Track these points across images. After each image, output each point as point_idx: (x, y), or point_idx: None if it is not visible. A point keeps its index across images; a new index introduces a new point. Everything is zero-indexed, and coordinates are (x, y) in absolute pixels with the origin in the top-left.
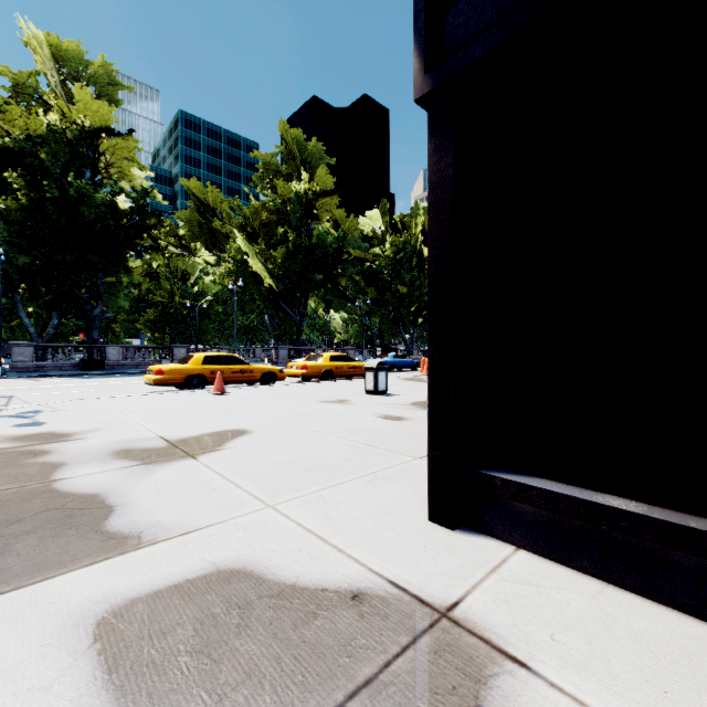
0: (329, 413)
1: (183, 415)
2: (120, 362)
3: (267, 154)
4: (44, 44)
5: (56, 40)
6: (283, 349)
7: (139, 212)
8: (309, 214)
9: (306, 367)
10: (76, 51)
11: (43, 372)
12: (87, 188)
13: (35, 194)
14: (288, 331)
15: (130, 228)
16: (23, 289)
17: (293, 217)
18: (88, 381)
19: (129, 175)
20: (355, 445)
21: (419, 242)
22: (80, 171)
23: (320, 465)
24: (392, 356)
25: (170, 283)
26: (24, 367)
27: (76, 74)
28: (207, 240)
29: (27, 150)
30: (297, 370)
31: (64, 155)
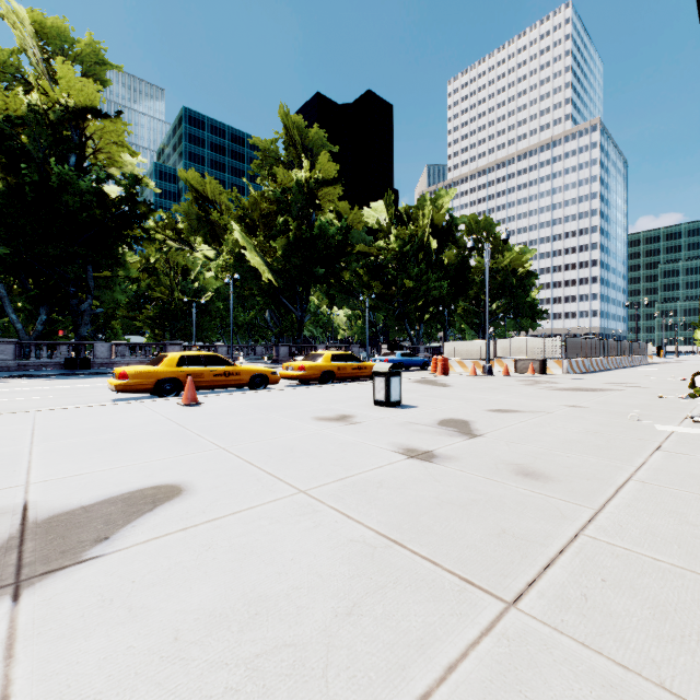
0: (325, 443)
1: (111, 447)
2: (110, 361)
3: (267, 141)
4: (27, 20)
5: (40, 16)
6: (283, 346)
7: (129, 200)
8: (311, 204)
9: (303, 368)
10: (62, 28)
11: (22, 372)
12: (70, 173)
13: (13, 179)
14: (290, 328)
15: (119, 217)
16: (17, 285)
17: (294, 207)
18: (61, 383)
19: (119, 161)
20: (366, 542)
21: (426, 234)
22: (64, 156)
23: (285, 644)
24: (400, 354)
25: (170, 278)
26: (5, 366)
27: (61, 53)
28: (205, 233)
29: (6, 133)
30: (293, 371)
31: (47, 138)
